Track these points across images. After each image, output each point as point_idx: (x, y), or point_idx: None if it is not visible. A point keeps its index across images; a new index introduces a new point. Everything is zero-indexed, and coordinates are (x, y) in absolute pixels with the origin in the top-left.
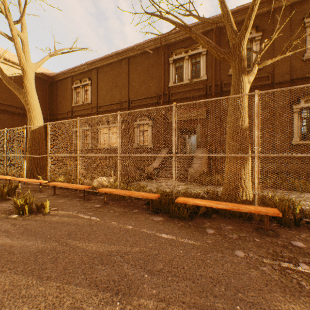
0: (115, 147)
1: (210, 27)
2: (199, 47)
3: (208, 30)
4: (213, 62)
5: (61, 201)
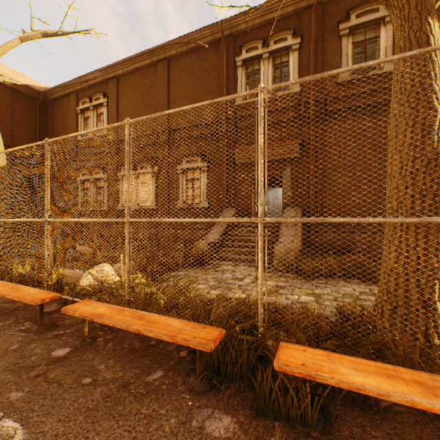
0: (146, 207)
1: (306, 2)
2: (288, 37)
3: (303, 7)
4: (311, 61)
5: None
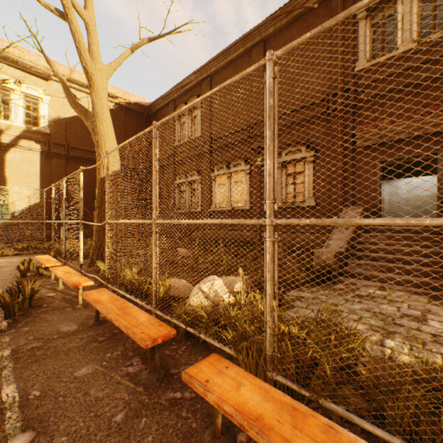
0: (240, 207)
1: None
2: None
3: None
4: None
5: (83, 373)
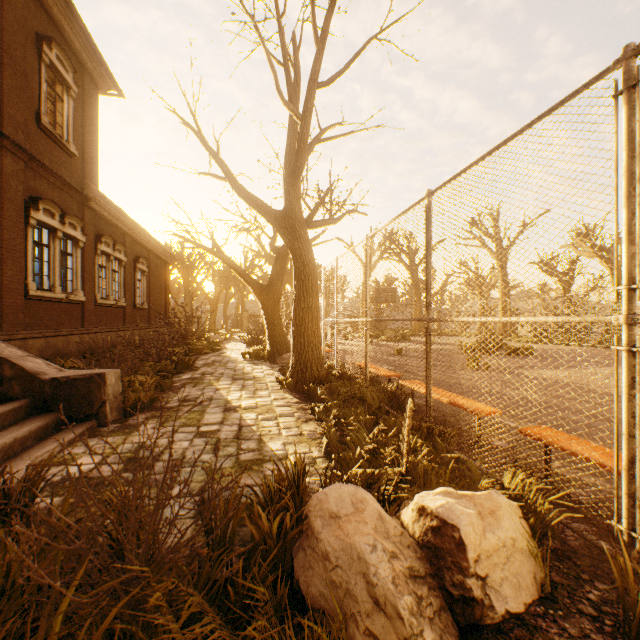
0: None
1: None
2: None
3: None
4: None
5: None
